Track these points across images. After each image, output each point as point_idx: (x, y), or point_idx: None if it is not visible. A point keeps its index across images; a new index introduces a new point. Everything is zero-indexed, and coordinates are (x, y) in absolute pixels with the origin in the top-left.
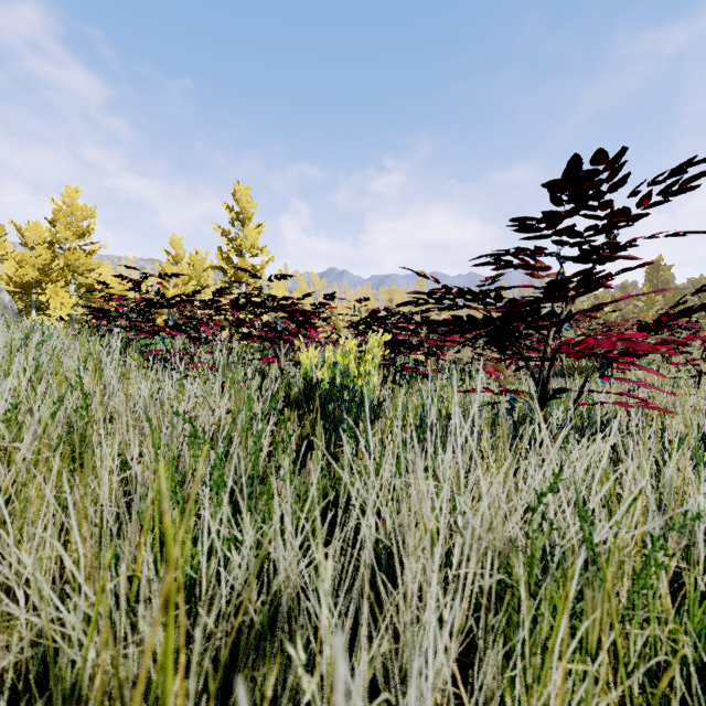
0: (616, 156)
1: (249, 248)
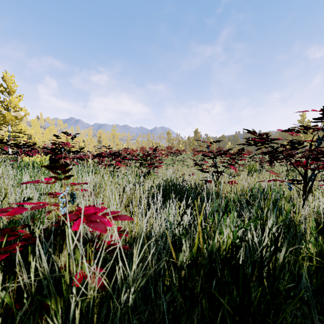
0: (66, 131)
1: (13, 107)
